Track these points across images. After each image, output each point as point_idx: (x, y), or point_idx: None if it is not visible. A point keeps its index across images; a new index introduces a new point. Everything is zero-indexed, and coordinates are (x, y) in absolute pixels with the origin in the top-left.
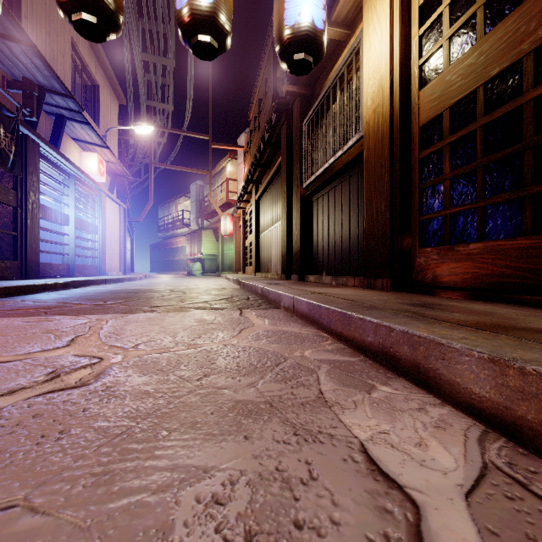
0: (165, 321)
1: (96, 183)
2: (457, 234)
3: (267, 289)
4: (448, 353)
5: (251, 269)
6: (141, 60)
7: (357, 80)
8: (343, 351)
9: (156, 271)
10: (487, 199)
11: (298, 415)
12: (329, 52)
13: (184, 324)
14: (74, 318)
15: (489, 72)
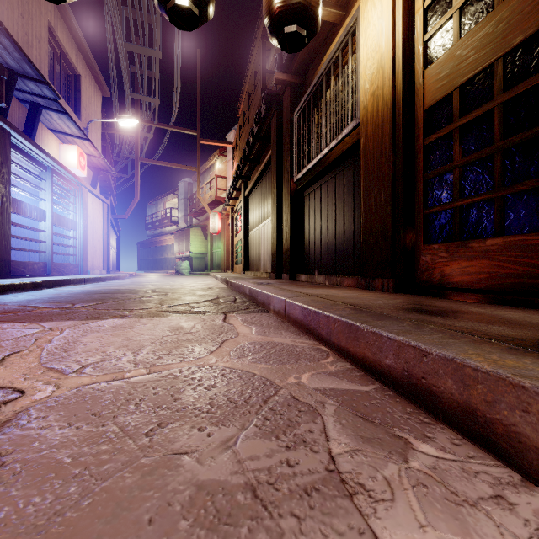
0: (133, 330)
1: (77, 177)
2: (470, 228)
3: (255, 289)
4: (536, 403)
5: (240, 268)
6: (125, 51)
7: (353, 62)
8: (351, 375)
9: (143, 269)
10: (508, 187)
11: (300, 521)
12: (321, 37)
13: (154, 334)
14: (24, 326)
15: (511, 41)
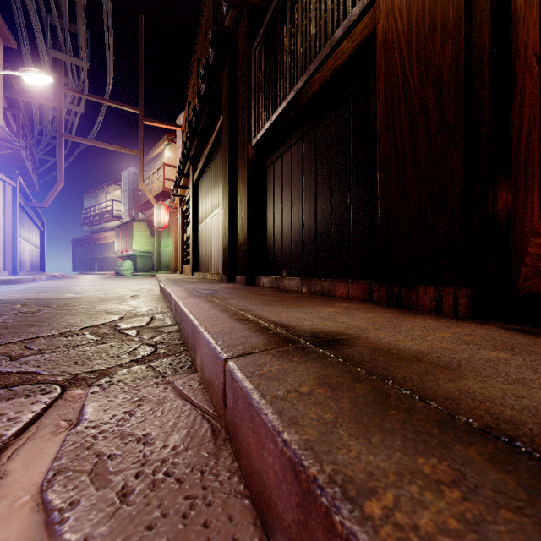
0: None
1: None
2: None
3: (179, 306)
4: None
5: (189, 268)
6: None
7: None
8: None
9: (80, 270)
10: None
11: None
12: None
13: None
14: None
15: None
